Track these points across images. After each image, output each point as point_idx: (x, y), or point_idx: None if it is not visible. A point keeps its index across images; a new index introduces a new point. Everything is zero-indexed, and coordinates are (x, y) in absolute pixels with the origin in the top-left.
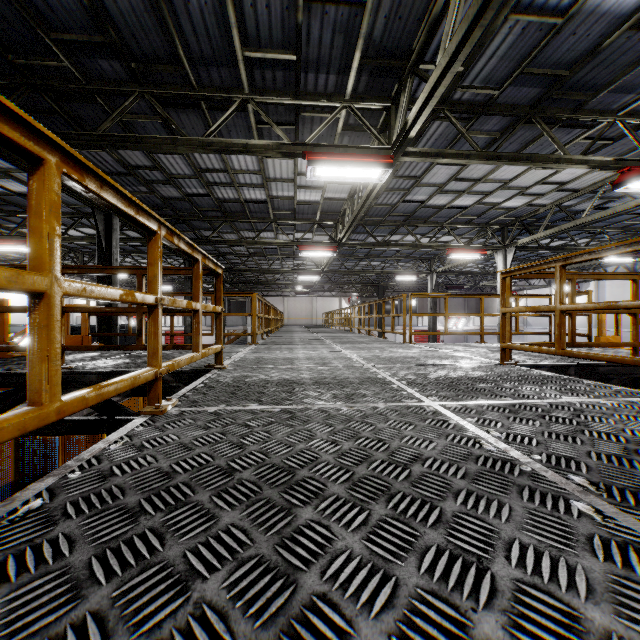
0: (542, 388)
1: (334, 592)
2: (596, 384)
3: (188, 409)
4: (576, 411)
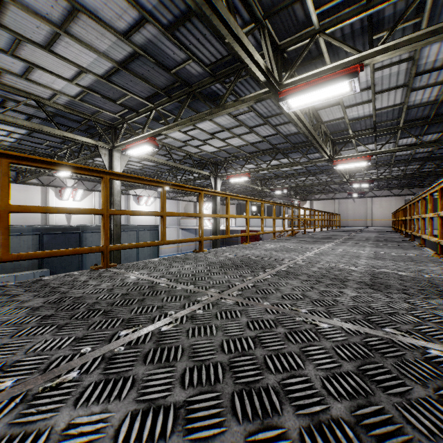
0: (99, 283)
1: (362, 274)
2: (59, 276)
3: None
4: (174, 274)
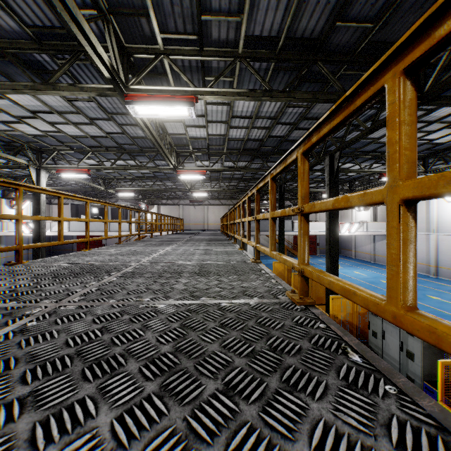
0: None
1: (194, 266)
2: None
3: (278, 300)
4: None
